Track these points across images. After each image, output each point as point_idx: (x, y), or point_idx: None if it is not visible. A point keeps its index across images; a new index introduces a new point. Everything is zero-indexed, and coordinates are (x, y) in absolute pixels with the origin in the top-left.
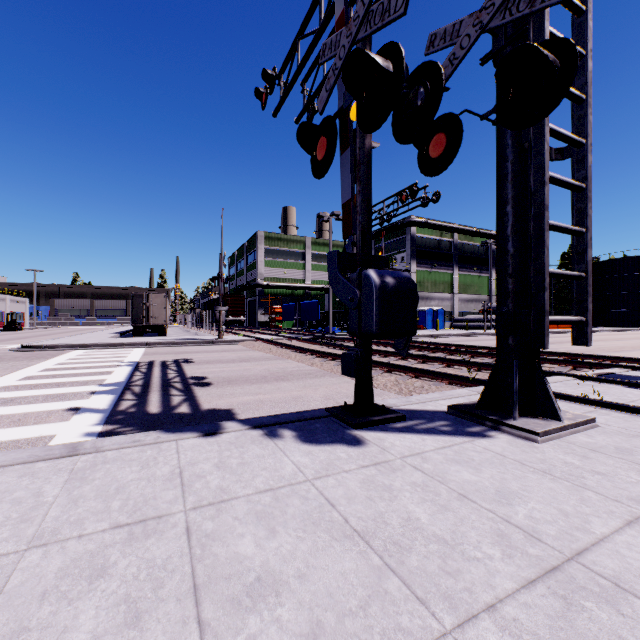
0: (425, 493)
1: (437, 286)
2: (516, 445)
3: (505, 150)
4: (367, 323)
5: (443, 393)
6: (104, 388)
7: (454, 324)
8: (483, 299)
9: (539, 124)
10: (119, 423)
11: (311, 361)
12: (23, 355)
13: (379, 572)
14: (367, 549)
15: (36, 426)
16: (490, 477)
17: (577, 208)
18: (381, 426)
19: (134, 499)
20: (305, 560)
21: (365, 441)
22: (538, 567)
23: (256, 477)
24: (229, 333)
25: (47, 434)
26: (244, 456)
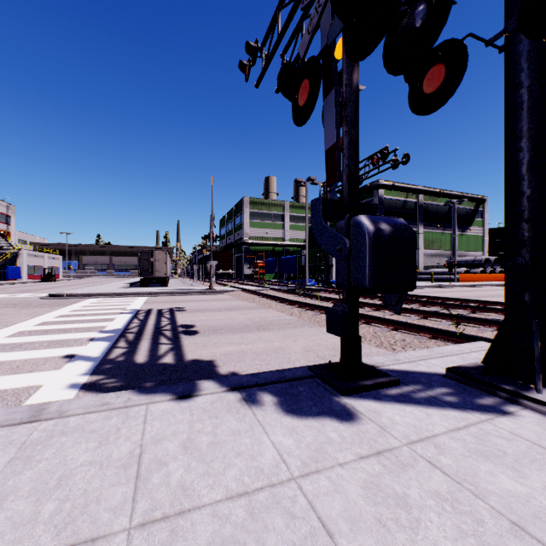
0: (459, 517)
1: None
2: None
3: (520, 75)
4: (358, 276)
5: (432, 350)
6: (102, 335)
7: (419, 277)
8: (446, 254)
9: None
10: (105, 373)
11: (290, 311)
12: (48, 302)
13: None
14: None
15: (29, 374)
16: (543, 488)
17: None
18: (373, 392)
19: (73, 500)
20: None
21: (358, 414)
22: None
23: (228, 468)
24: (219, 284)
25: (35, 384)
26: (217, 431)
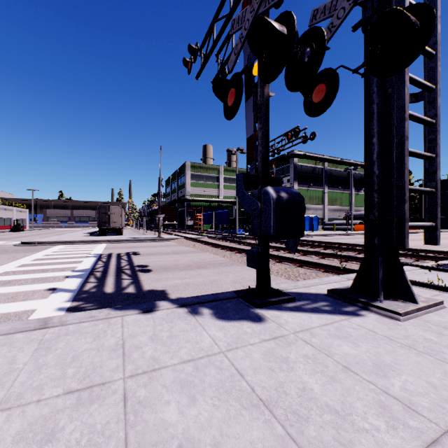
0: (315, 365)
1: (312, 200)
2: (383, 323)
3: (372, 95)
4: (266, 228)
5: (322, 279)
6: (75, 273)
7: (325, 227)
8: (345, 209)
9: (400, 73)
10: (83, 300)
11: (223, 254)
12: (22, 249)
13: (283, 442)
14: (271, 418)
15: (23, 302)
16: (366, 351)
17: (428, 139)
18: (277, 306)
19: (85, 367)
20: (219, 428)
21: (265, 318)
22: (420, 440)
23: (181, 348)
24: (165, 233)
25: (30, 308)
26: (172, 330)
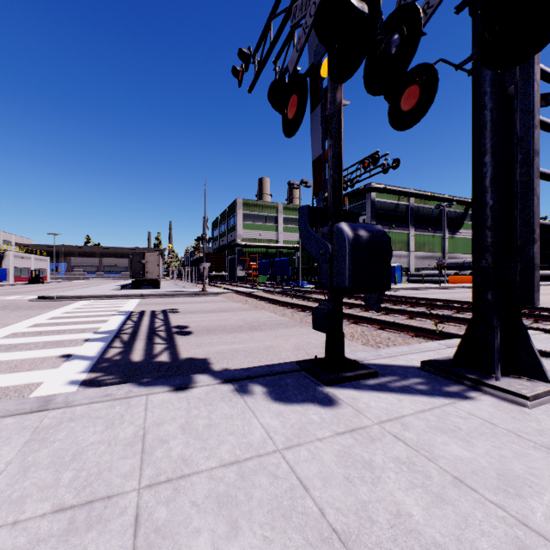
0: (413, 474)
1: (395, 245)
2: (504, 410)
3: (483, 98)
4: (339, 278)
5: (412, 346)
6: (97, 336)
7: (410, 278)
8: (437, 256)
9: (527, 63)
10: (103, 371)
11: (282, 312)
12: (38, 305)
13: None
14: None
15: (28, 373)
16: (485, 453)
17: None
18: (353, 383)
19: (88, 470)
20: None
21: (338, 401)
22: None
23: (222, 444)
24: (212, 286)
25: (35, 381)
26: (212, 416)
